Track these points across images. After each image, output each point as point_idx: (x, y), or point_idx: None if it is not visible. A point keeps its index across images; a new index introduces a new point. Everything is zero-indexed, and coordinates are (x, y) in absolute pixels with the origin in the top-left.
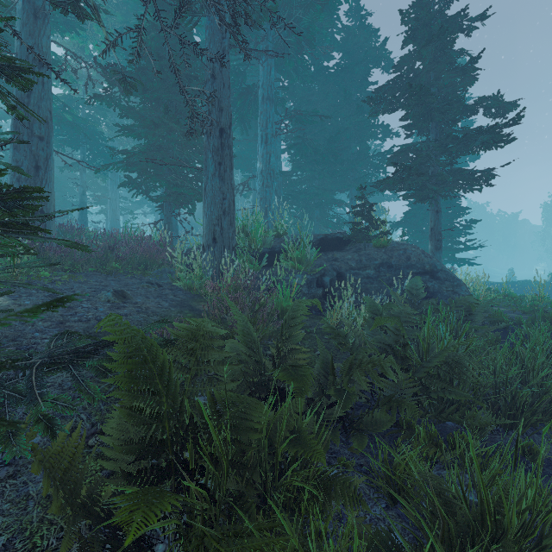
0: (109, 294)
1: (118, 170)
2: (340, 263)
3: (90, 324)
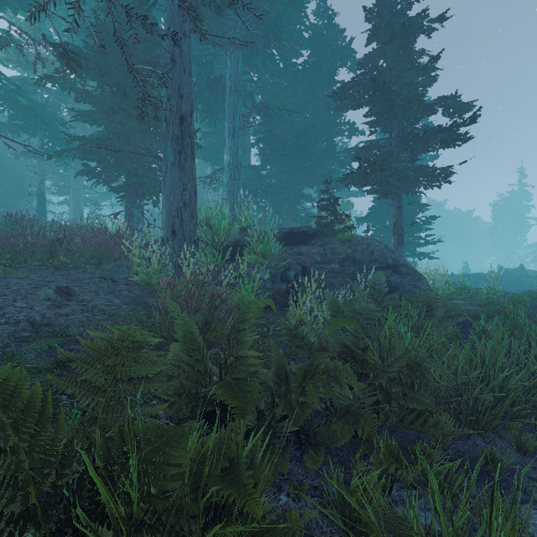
0: (49, 291)
1: (74, 157)
2: (305, 257)
3: (19, 327)
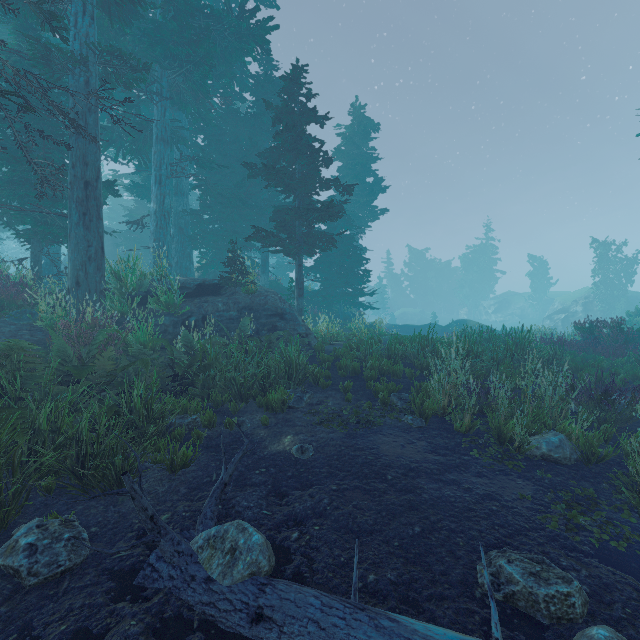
0: None
1: None
2: (208, 306)
3: None
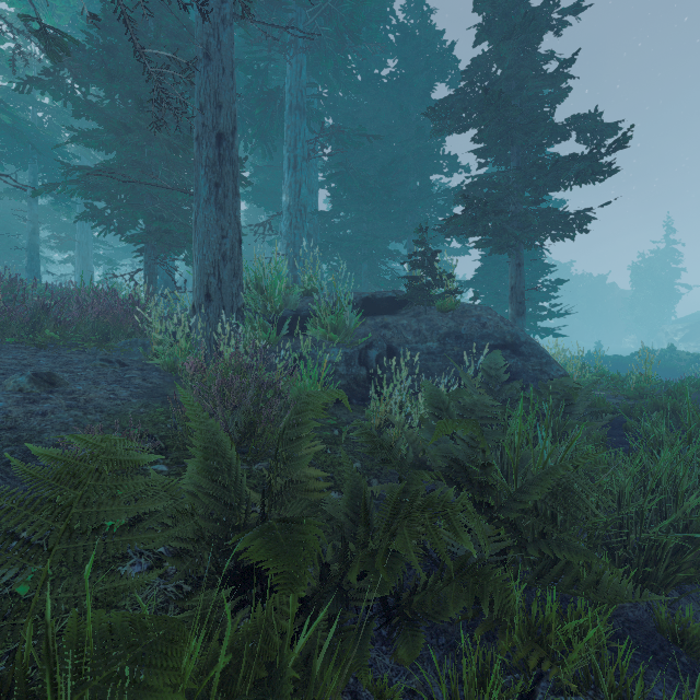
0: (22, 379)
1: (72, 194)
2: (392, 332)
3: None
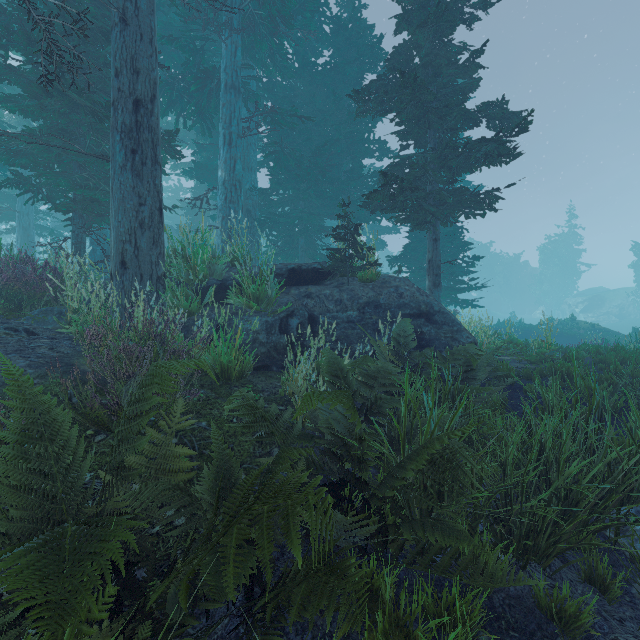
0: None
1: None
2: (314, 301)
3: None
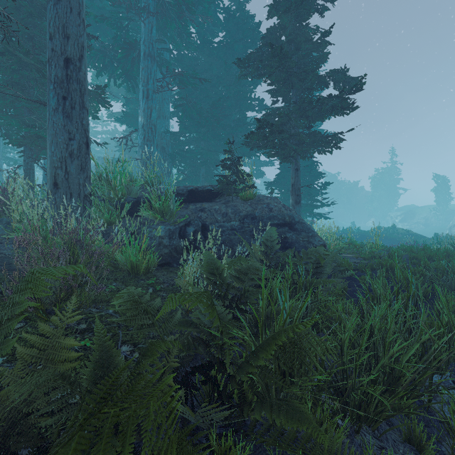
0: None
1: None
2: (206, 214)
3: None
